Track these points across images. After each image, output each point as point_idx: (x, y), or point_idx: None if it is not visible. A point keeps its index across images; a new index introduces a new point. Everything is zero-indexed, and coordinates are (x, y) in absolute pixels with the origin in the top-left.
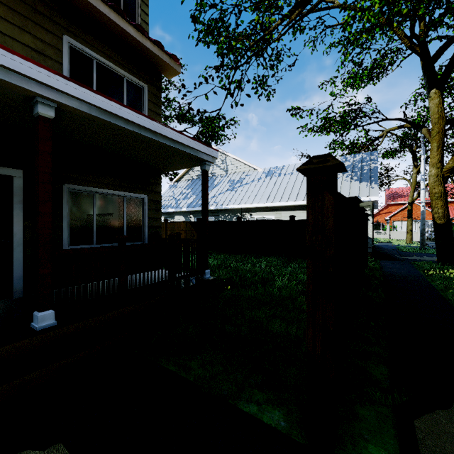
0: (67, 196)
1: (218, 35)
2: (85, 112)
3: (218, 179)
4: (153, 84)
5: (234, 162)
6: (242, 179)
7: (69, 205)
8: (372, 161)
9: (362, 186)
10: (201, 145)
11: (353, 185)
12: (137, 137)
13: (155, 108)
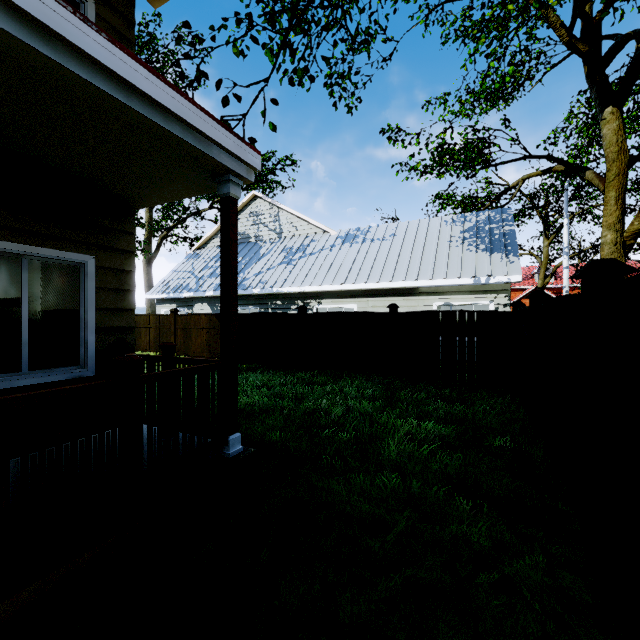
0: None
1: None
2: None
3: (266, 245)
4: (112, 6)
5: (292, 220)
6: (304, 247)
7: None
8: (504, 222)
9: (495, 259)
10: (214, 126)
11: (481, 258)
12: None
13: None
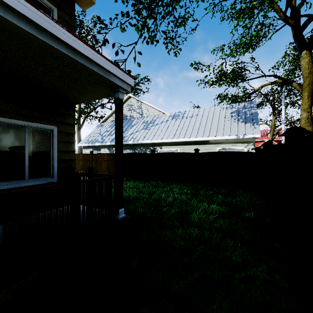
0: None
1: None
2: None
3: (135, 120)
4: (65, 10)
5: (147, 108)
6: (154, 121)
7: None
8: (252, 108)
9: (247, 126)
10: (112, 66)
11: (240, 125)
12: (7, 29)
13: None
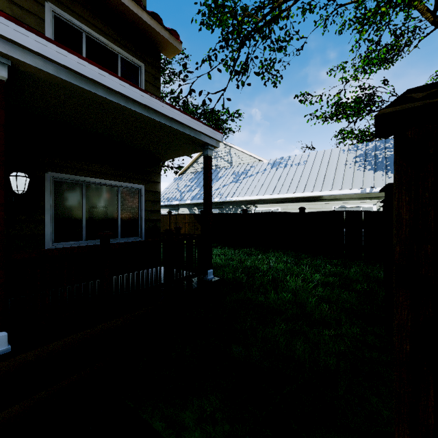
0: (50, 185)
1: (223, 8)
2: (51, 74)
3: (222, 171)
4: (151, 64)
5: (238, 154)
6: (246, 171)
7: (54, 196)
8: (386, 149)
9: (377, 175)
10: (202, 126)
11: (367, 175)
12: (124, 112)
13: (154, 90)
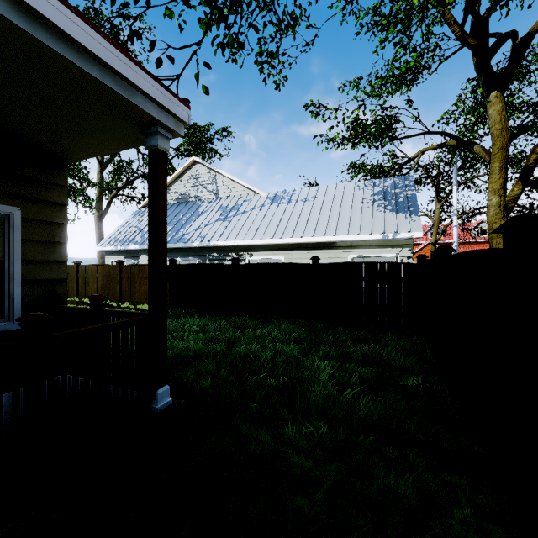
0: None
1: None
2: None
3: (204, 204)
4: None
5: (227, 183)
6: (238, 206)
7: None
8: (407, 187)
9: (400, 218)
10: (138, 72)
11: (388, 217)
12: None
13: None
